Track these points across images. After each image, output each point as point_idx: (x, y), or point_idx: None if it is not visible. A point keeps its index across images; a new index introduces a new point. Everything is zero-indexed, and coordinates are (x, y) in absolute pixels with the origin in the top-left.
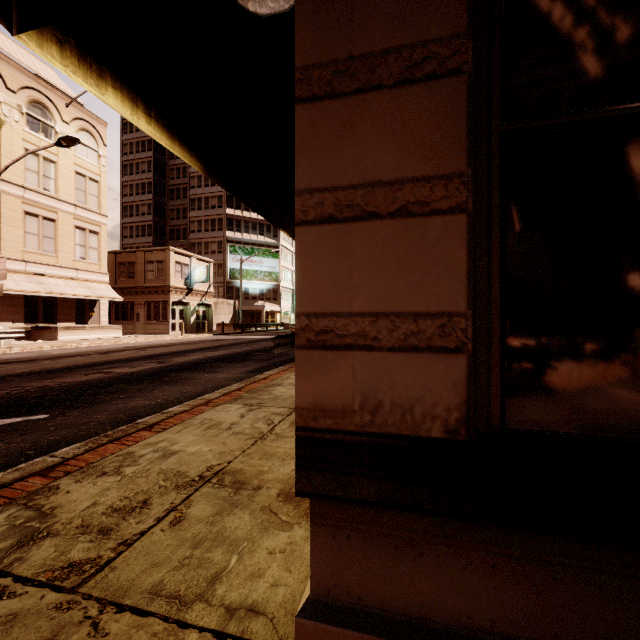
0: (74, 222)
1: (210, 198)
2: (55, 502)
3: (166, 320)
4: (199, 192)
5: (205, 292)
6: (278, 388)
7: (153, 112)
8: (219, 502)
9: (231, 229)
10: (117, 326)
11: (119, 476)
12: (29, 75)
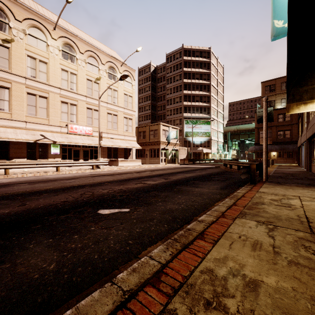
0: (123, 115)
1: (175, 98)
2: None
3: (158, 157)
4: (170, 96)
5: (175, 143)
6: (265, 206)
7: None
8: None
9: (185, 112)
10: (139, 160)
11: (227, 314)
12: (108, 56)
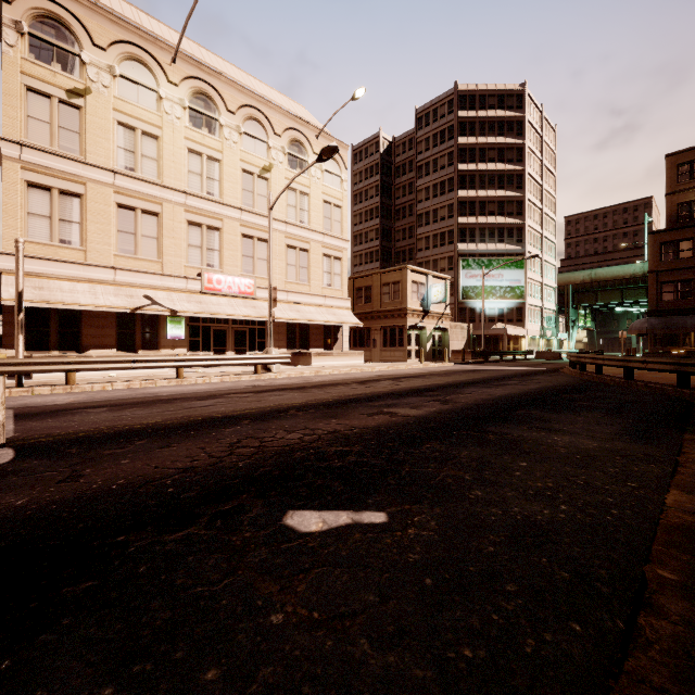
0: (322, 250)
1: (439, 209)
2: None
3: (402, 346)
4: (427, 205)
5: (441, 314)
6: None
7: None
8: None
9: (463, 240)
10: (358, 353)
11: None
12: (289, 117)
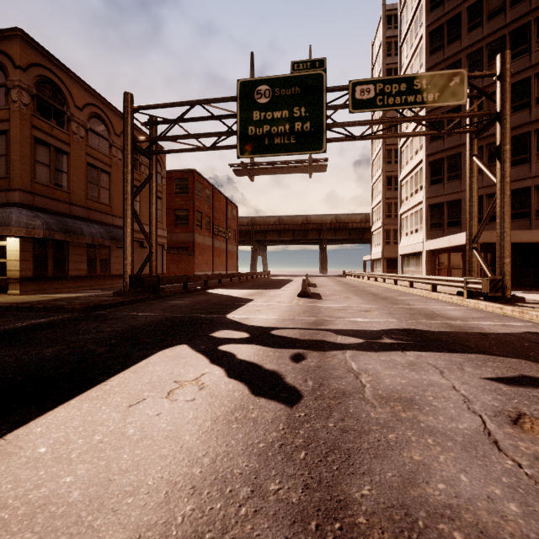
0: None
1: None
2: None
3: None
4: None
5: None
6: None
7: None
8: None
9: None
10: None
11: None
12: None
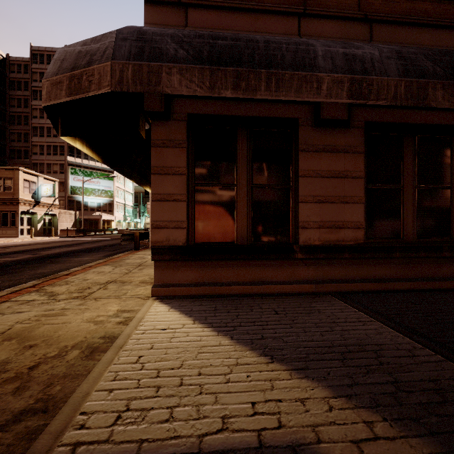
0: None
1: (52, 128)
2: (50, 291)
3: (15, 226)
4: (41, 122)
5: (51, 204)
6: (127, 260)
7: (88, 144)
8: (118, 285)
9: (72, 155)
10: None
11: (70, 285)
12: None
